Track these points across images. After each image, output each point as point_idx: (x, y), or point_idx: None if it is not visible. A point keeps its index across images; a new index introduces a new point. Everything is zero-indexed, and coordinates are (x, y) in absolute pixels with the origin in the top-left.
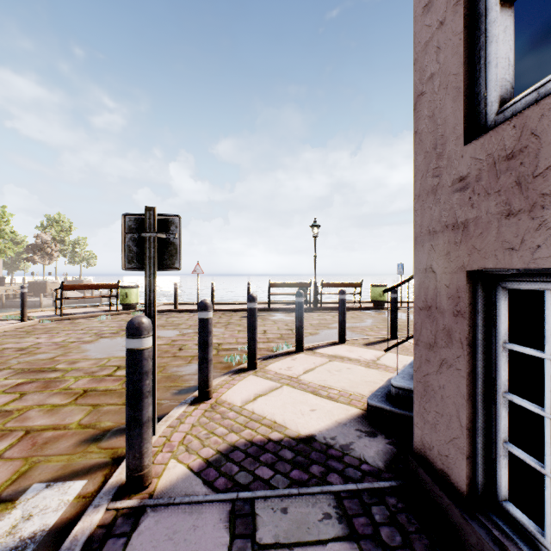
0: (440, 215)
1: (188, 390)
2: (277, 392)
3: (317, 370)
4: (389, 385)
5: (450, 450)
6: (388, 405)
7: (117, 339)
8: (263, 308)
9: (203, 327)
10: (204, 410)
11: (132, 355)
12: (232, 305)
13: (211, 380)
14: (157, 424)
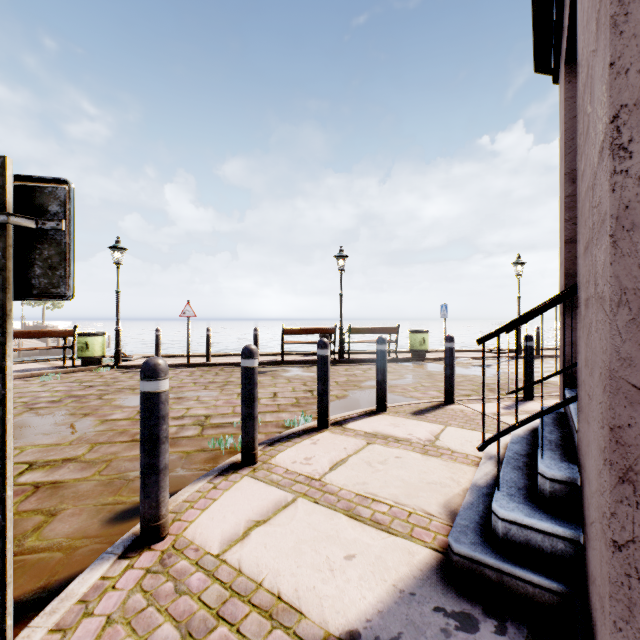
0: None
1: (134, 511)
2: (287, 513)
3: (350, 463)
4: (477, 500)
5: None
6: (492, 554)
7: (54, 412)
8: (274, 361)
9: (149, 409)
10: (145, 570)
11: None
12: (234, 357)
13: (165, 503)
14: (28, 627)
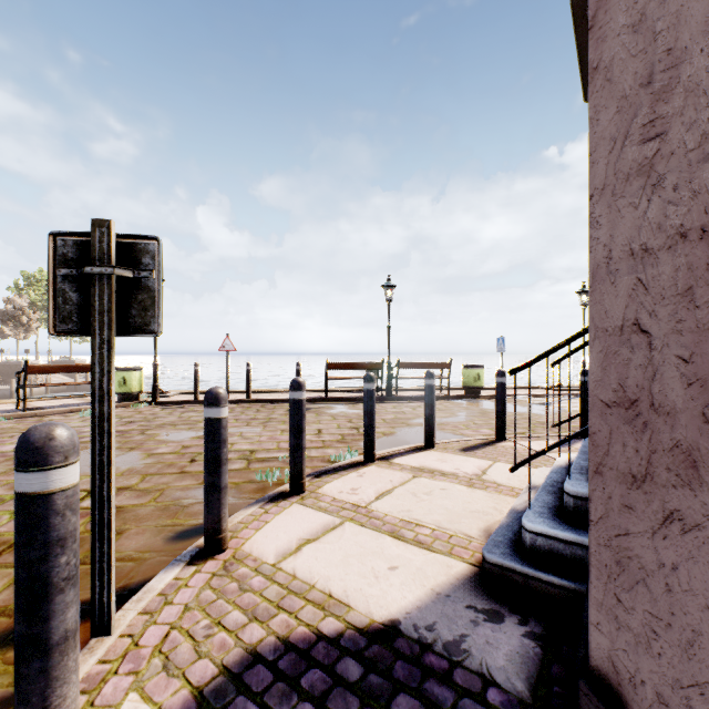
0: (663, 215)
1: (192, 532)
2: (335, 534)
3: (396, 493)
4: (513, 522)
5: (695, 706)
6: (519, 562)
7: None
8: (318, 398)
9: (212, 433)
10: (211, 573)
11: (24, 508)
12: (275, 393)
13: (226, 519)
14: (122, 609)
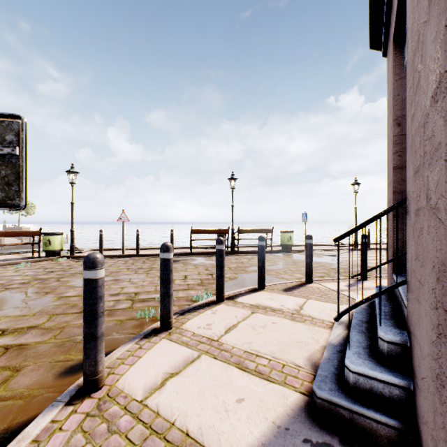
0: None
1: (79, 367)
2: (193, 367)
3: (240, 327)
4: (332, 356)
5: None
6: (345, 398)
7: (23, 291)
8: (185, 253)
9: (89, 291)
10: (85, 414)
11: None
12: (157, 250)
13: (102, 362)
14: None
